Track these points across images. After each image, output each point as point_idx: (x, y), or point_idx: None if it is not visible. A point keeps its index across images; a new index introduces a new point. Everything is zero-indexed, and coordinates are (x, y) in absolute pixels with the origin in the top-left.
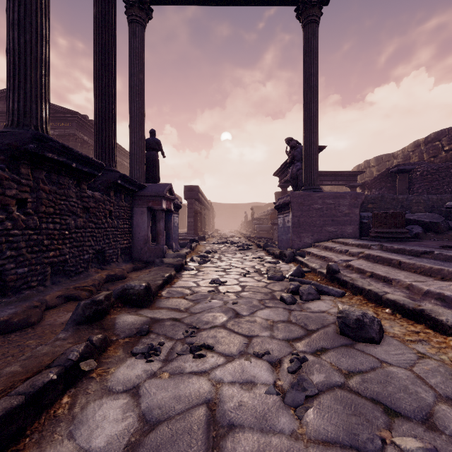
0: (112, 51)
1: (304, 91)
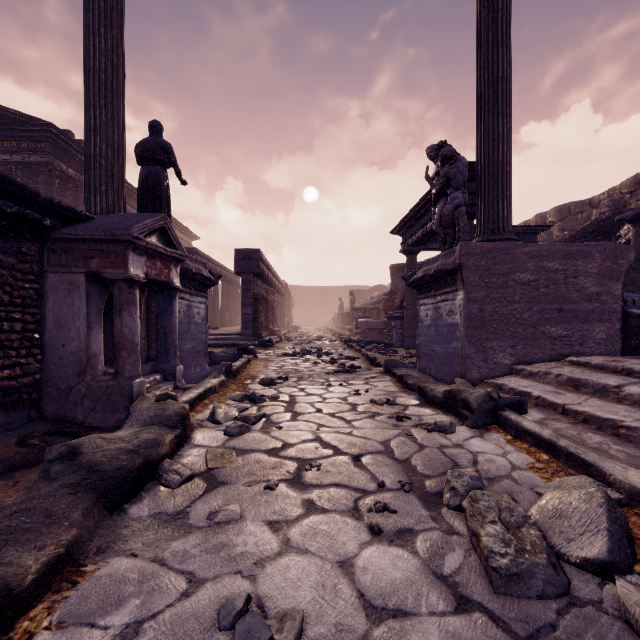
0: None
1: (481, 25)
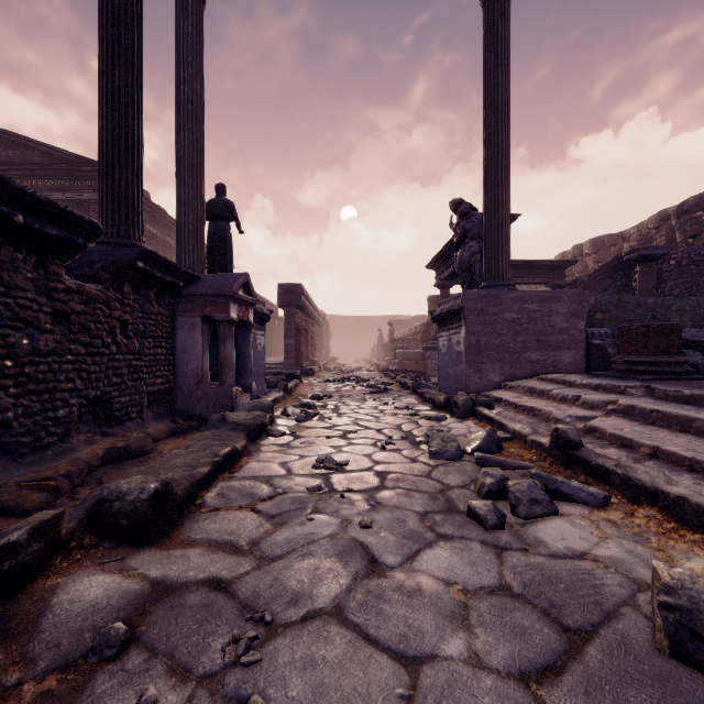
0: (134, 23)
1: (486, 114)
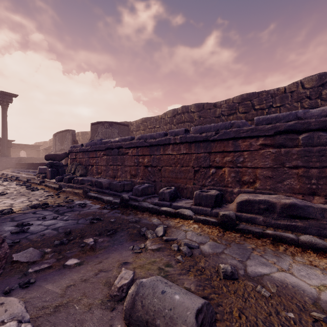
0: None
1: (2, 127)
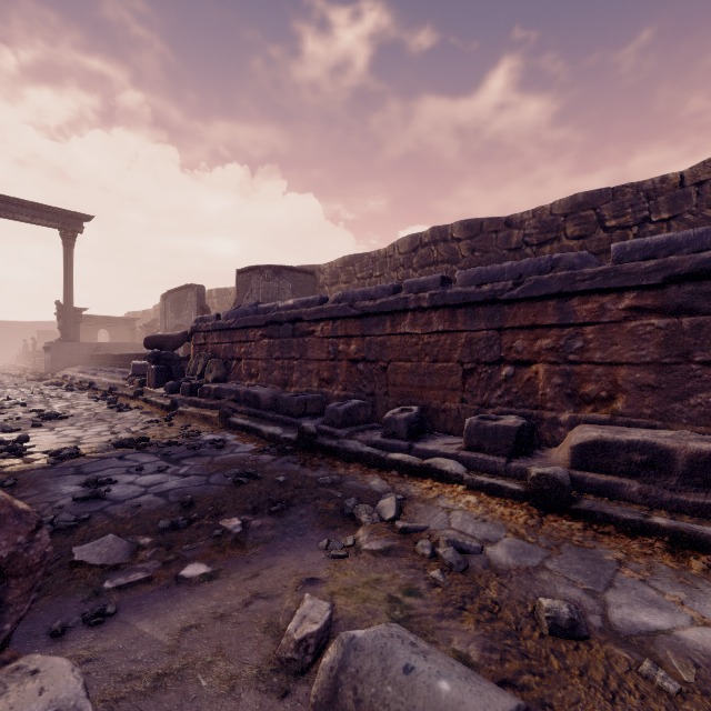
0: None
1: (64, 283)
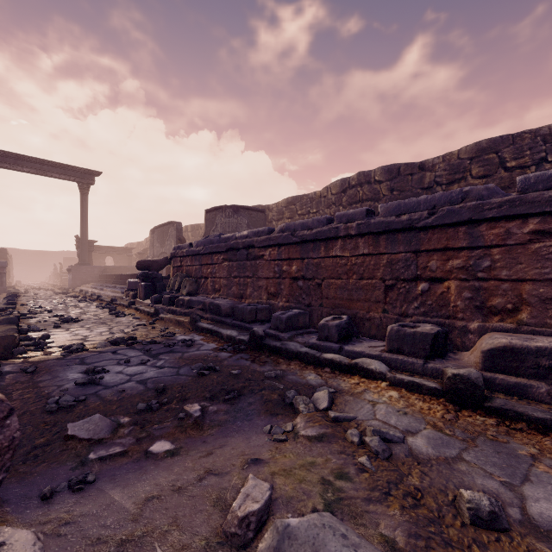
0: None
1: (81, 222)
